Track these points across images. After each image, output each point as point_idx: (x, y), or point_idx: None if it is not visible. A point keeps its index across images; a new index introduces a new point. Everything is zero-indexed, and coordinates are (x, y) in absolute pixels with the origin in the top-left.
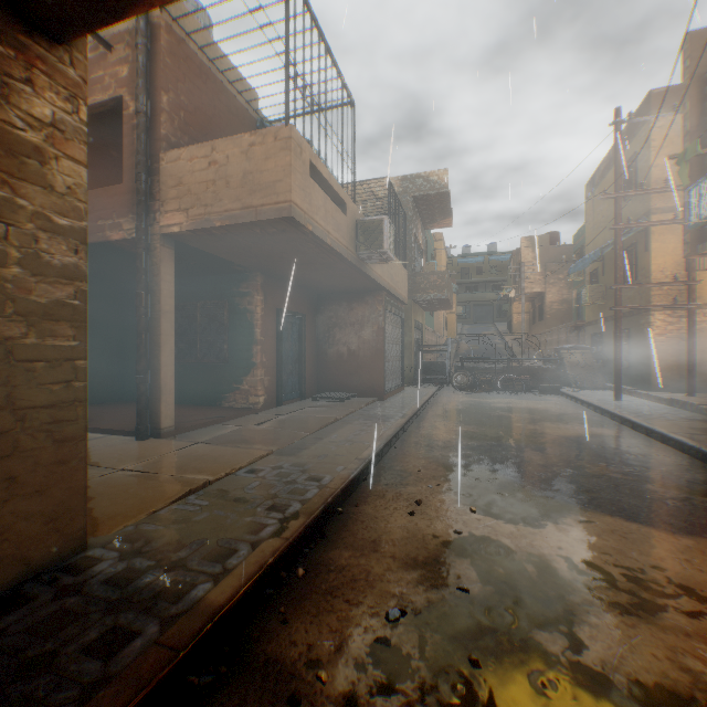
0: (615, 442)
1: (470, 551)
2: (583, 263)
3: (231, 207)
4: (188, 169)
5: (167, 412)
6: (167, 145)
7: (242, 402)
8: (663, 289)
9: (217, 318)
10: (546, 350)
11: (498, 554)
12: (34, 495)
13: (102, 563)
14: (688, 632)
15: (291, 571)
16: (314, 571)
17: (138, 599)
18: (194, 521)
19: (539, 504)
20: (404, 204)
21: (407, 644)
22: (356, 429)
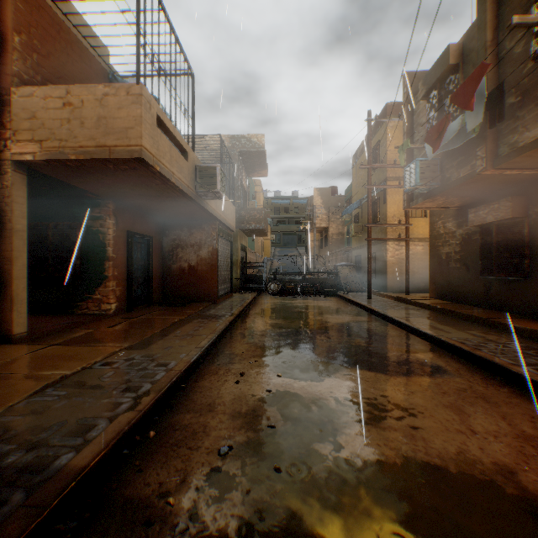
0: (367, 324)
1: (276, 402)
2: (351, 209)
3: (86, 144)
4: (43, 106)
5: (20, 320)
6: (20, 81)
7: (95, 309)
8: (394, 228)
9: (70, 237)
10: (329, 266)
11: (295, 401)
12: None
13: None
14: (396, 428)
15: (144, 435)
16: (163, 432)
17: (2, 476)
18: (54, 408)
19: (321, 367)
20: (233, 156)
21: (233, 468)
22: (195, 326)
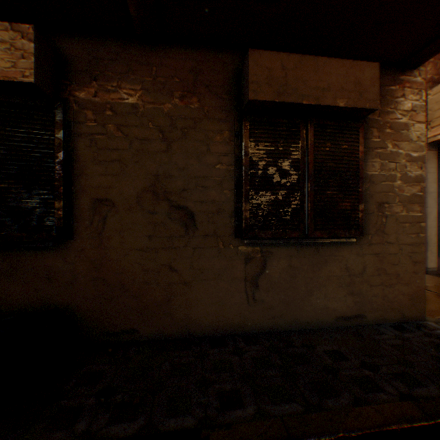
0: None
1: None
2: None
3: None
4: None
5: (429, 258)
6: (429, 83)
7: None
8: None
9: None
10: None
11: None
12: (403, 284)
13: (439, 330)
14: None
15: None
16: None
17: None
18: None
19: None
20: None
21: None
22: None
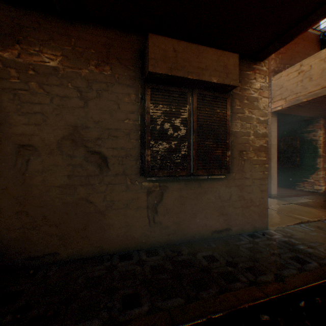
0: None
1: None
2: None
3: (312, 90)
4: (285, 80)
5: (273, 188)
6: (273, 73)
7: (308, 188)
8: None
9: (291, 145)
10: None
11: None
12: (255, 206)
13: (276, 235)
14: None
15: None
16: None
17: (300, 252)
18: (310, 234)
19: None
20: None
21: None
22: None
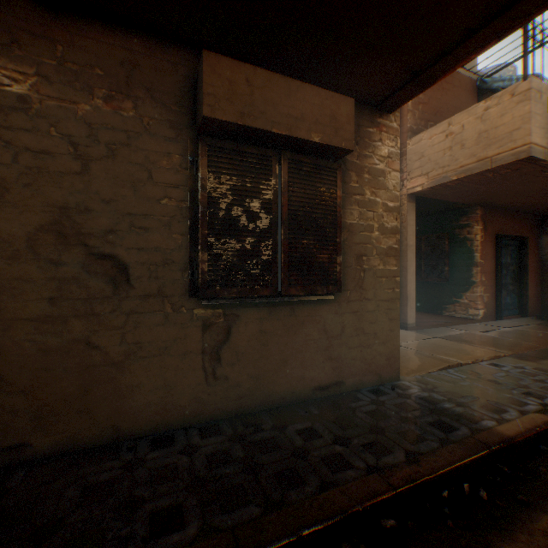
0: None
1: None
2: None
3: (465, 163)
4: (427, 145)
5: (410, 313)
6: (410, 133)
7: (460, 313)
8: None
9: (437, 247)
10: None
11: None
12: (381, 344)
13: (412, 389)
14: None
15: None
16: None
17: (446, 413)
18: (461, 385)
19: None
20: None
21: None
22: None
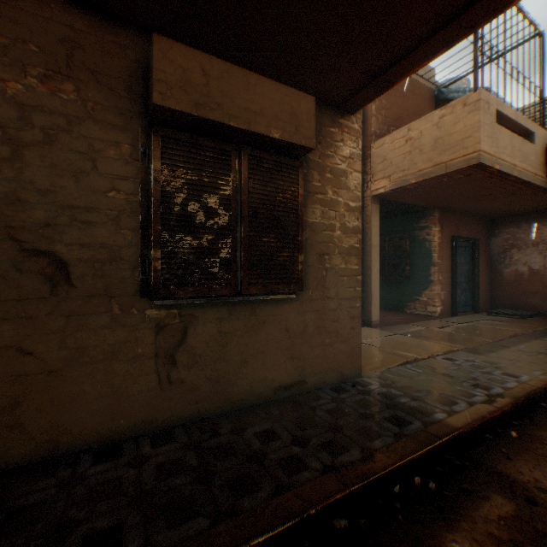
0: None
1: None
2: None
3: (423, 167)
4: (390, 149)
5: (374, 311)
6: (374, 137)
7: (420, 310)
8: None
9: (400, 247)
10: None
11: None
12: (343, 342)
13: (372, 385)
14: None
15: (502, 431)
16: (525, 438)
17: (402, 407)
18: (417, 379)
19: None
20: None
21: None
22: (546, 344)
